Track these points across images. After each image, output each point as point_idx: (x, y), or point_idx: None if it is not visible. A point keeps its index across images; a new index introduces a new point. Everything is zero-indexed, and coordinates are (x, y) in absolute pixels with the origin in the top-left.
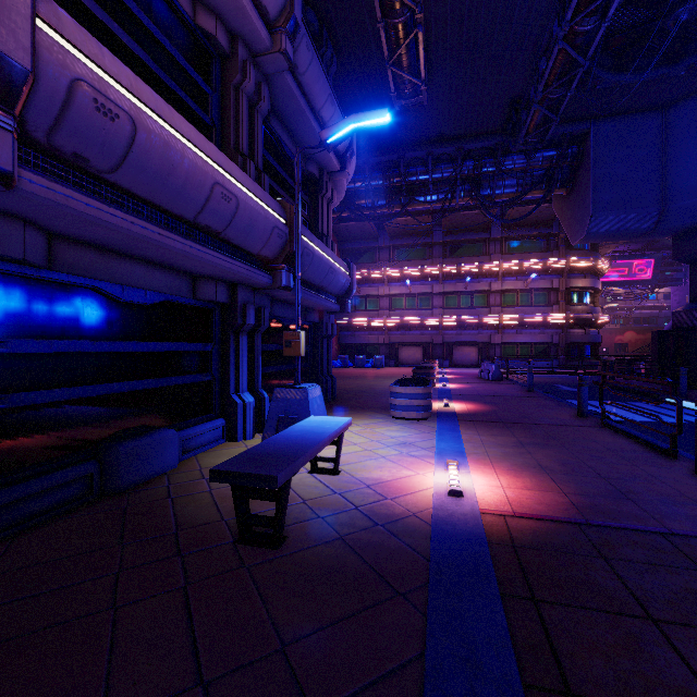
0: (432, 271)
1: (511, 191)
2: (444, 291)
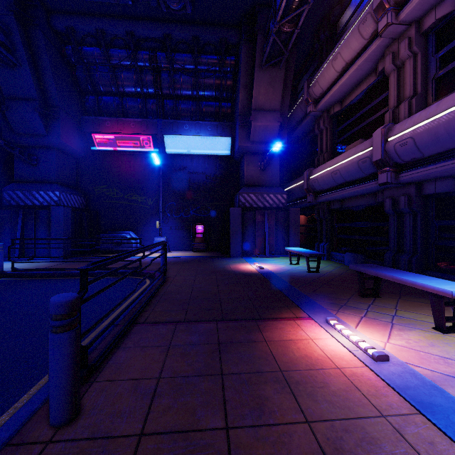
0: None
1: None
2: None
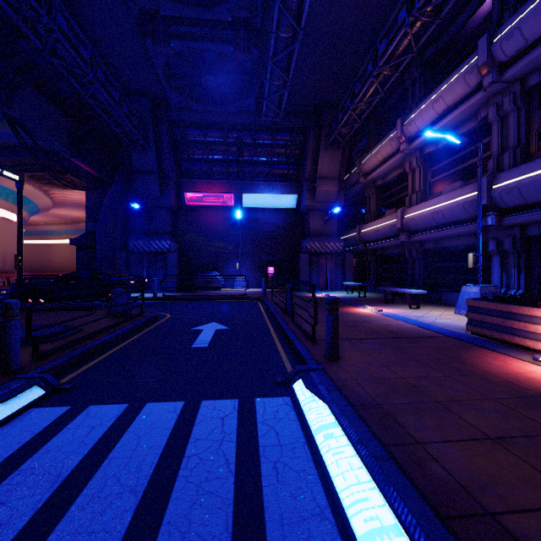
0: None
1: None
2: None
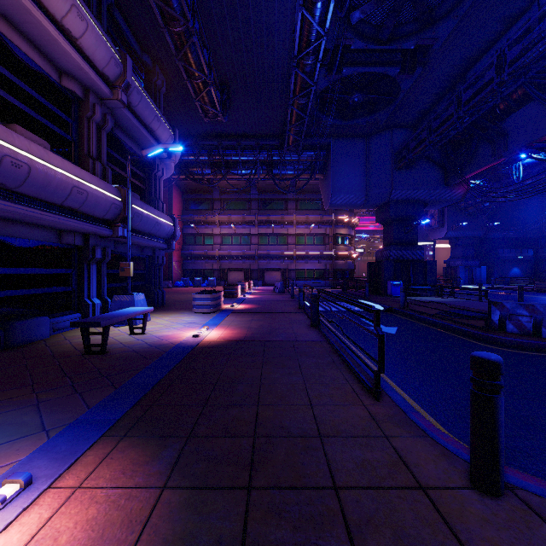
0: (250, 219)
1: (291, 173)
2: (259, 233)
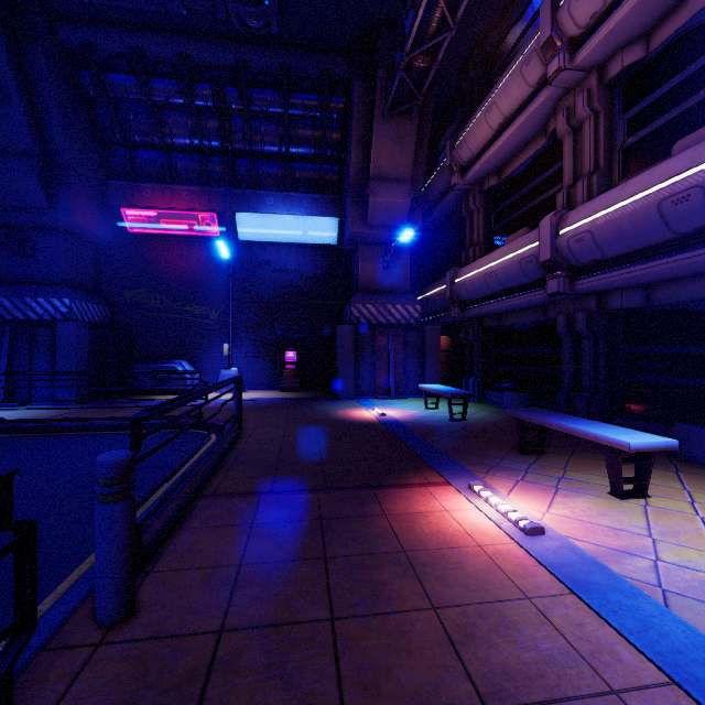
0: None
1: None
2: None
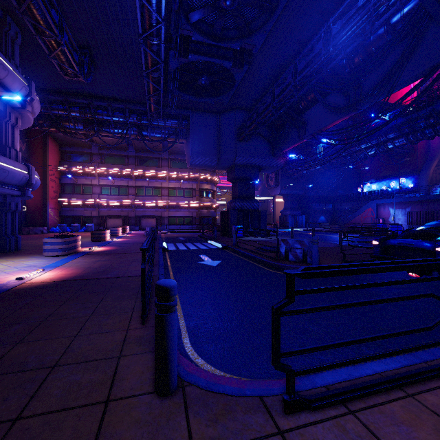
0: (128, 173)
1: (159, 136)
2: (136, 185)
